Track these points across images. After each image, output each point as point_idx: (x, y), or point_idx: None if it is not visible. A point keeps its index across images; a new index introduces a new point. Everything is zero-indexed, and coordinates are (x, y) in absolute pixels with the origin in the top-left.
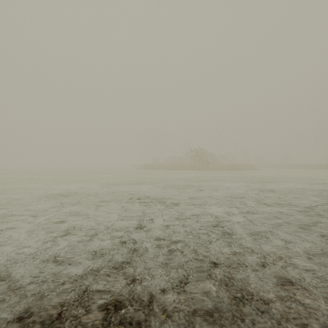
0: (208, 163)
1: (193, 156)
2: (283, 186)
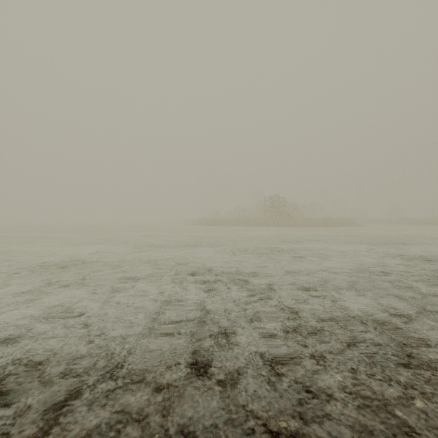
0: (290, 216)
1: (268, 206)
2: (432, 251)
